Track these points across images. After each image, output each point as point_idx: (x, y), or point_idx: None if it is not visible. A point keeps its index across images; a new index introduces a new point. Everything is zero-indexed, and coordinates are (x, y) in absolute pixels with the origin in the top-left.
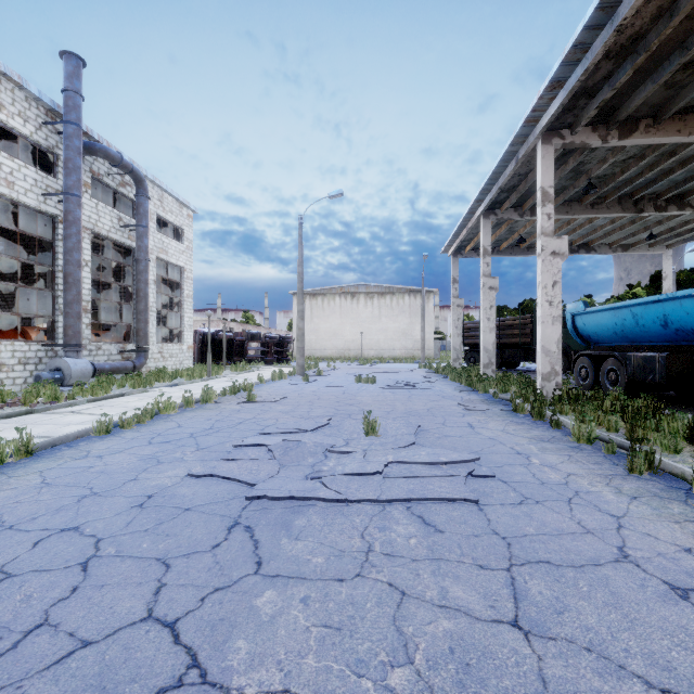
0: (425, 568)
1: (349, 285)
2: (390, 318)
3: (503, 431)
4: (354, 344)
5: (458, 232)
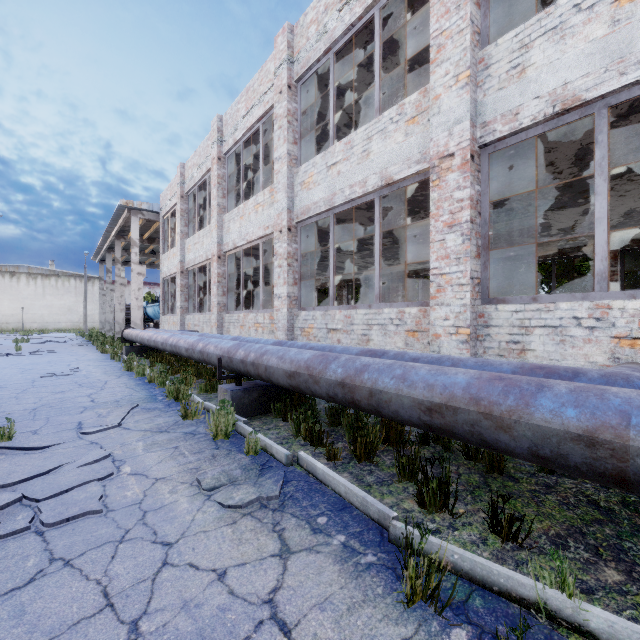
0: (26, 357)
1: (8, 265)
2: (56, 296)
3: (78, 348)
4: (13, 318)
5: (97, 253)
